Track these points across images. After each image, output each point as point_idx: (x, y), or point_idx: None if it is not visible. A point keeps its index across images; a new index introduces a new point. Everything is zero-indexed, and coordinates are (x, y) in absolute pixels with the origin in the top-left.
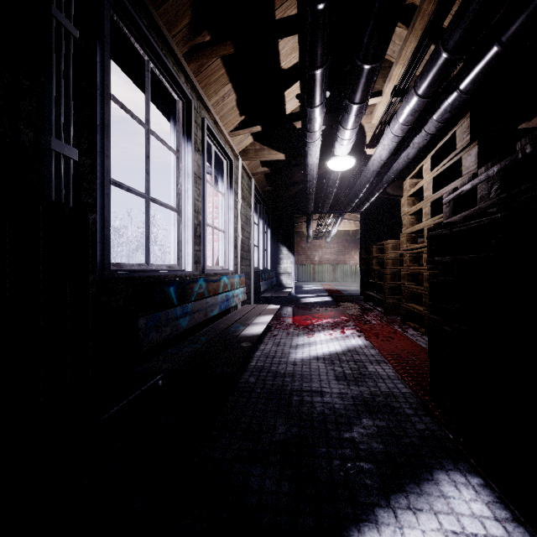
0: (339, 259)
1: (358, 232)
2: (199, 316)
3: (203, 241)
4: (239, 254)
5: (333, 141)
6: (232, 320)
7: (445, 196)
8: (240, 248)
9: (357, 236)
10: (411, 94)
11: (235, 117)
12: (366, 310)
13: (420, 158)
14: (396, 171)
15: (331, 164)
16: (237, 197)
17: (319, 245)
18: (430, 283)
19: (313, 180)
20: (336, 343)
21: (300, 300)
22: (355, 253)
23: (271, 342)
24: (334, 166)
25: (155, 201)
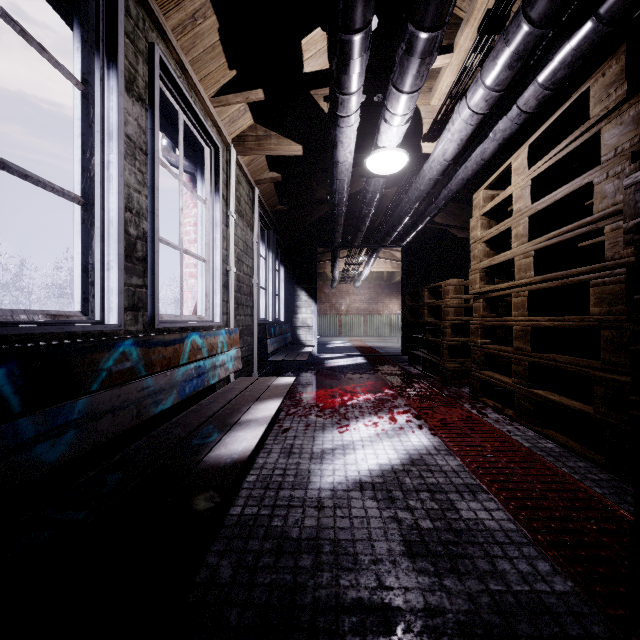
0: (371, 309)
1: (394, 276)
2: (114, 422)
3: (151, 269)
4: (232, 298)
5: (375, 129)
6: (205, 414)
7: (633, 169)
8: (234, 289)
9: (393, 280)
10: (516, 22)
11: (219, 69)
12: (415, 378)
13: (489, 168)
14: (461, 181)
15: (372, 161)
16: (228, 209)
17: (346, 291)
18: (635, 352)
19: (344, 192)
20: (387, 445)
21: (325, 363)
22: (390, 301)
23: (278, 447)
24: (377, 165)
25: (0, 164)
